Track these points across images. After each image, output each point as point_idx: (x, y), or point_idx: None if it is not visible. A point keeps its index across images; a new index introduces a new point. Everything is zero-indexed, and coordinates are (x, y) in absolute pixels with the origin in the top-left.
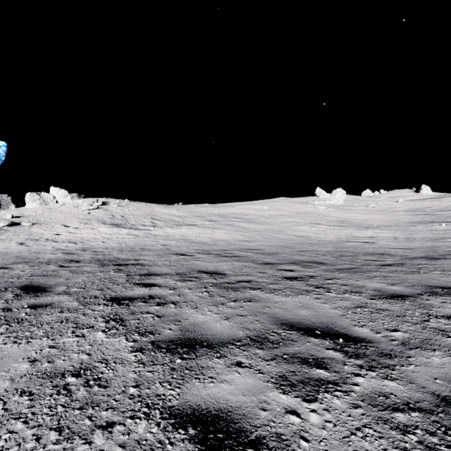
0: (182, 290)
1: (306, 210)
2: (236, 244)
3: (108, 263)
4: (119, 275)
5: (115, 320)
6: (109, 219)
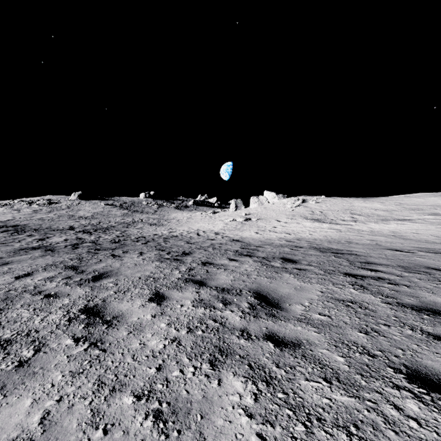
0: (411, 279)
1: None
2: None
3: (325, 251)
4: (341, 260)
5: (358, 286)
6: (309, 215)
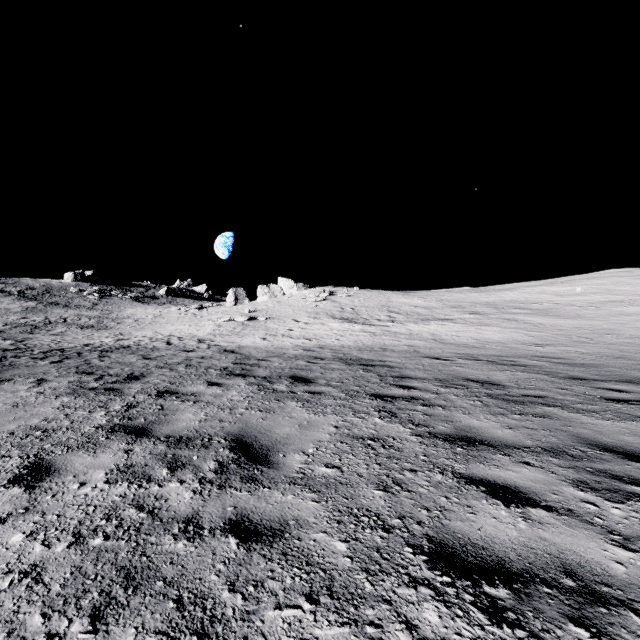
0: (447, 396)
1: None
2: (519, 348)
3: (352, 363)
4: (370, 375)
5: (386, 412)
6: (338, 312)
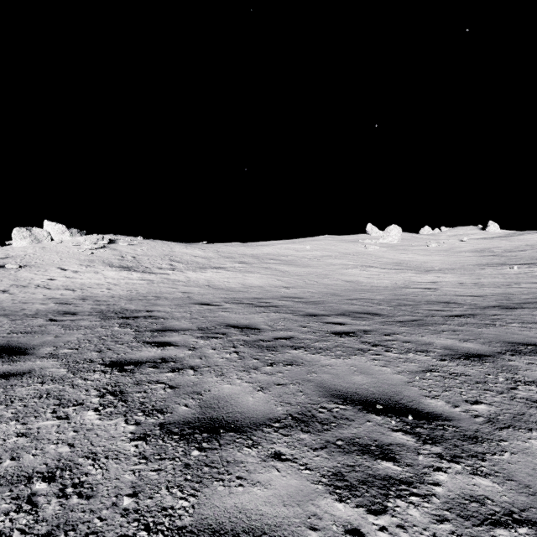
0: (205, 351)
1: (355, 250)
2: (273, 291)
3: (112, 316)
4: (125, 332)
5: (114, 394)
6: (117, 261)
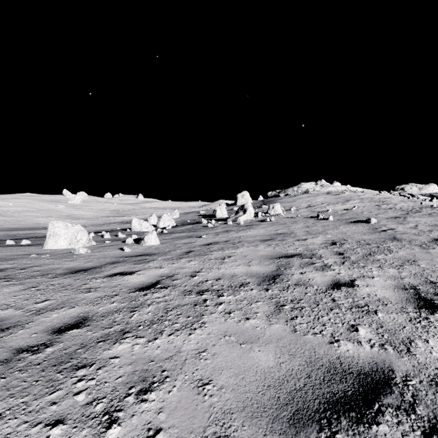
0: None
1: (48, 207)
2: None
3: None
4: None
5: None
6: None
